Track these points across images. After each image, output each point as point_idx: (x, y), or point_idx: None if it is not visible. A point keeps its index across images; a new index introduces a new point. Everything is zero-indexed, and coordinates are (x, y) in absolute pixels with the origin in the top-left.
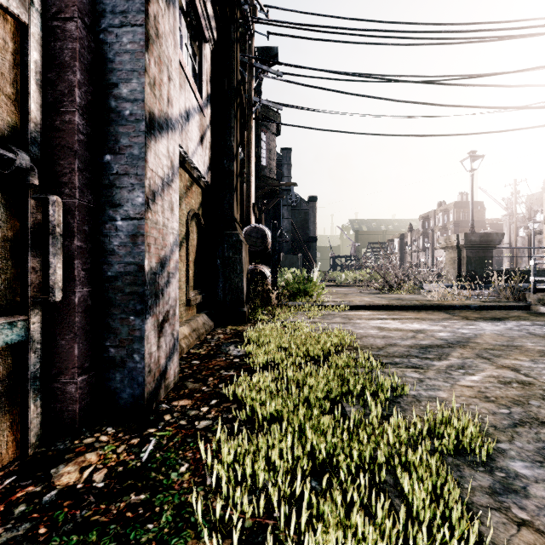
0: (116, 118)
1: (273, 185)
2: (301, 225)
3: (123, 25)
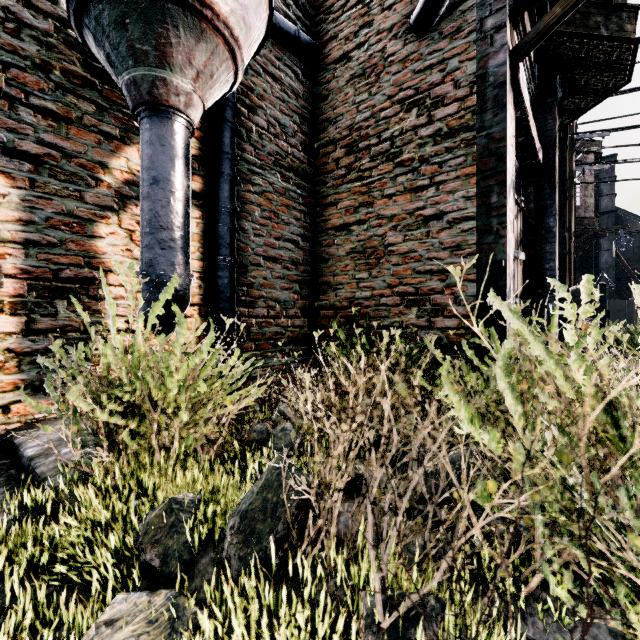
0: (543, 277)
1: (593, 231)
2: (635, 254)
3: (546, 243)
